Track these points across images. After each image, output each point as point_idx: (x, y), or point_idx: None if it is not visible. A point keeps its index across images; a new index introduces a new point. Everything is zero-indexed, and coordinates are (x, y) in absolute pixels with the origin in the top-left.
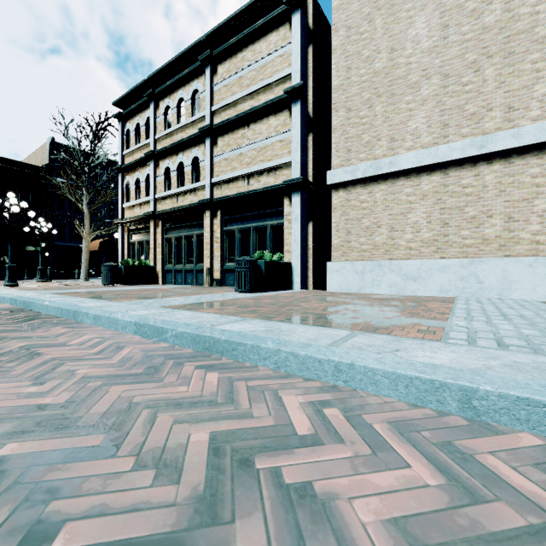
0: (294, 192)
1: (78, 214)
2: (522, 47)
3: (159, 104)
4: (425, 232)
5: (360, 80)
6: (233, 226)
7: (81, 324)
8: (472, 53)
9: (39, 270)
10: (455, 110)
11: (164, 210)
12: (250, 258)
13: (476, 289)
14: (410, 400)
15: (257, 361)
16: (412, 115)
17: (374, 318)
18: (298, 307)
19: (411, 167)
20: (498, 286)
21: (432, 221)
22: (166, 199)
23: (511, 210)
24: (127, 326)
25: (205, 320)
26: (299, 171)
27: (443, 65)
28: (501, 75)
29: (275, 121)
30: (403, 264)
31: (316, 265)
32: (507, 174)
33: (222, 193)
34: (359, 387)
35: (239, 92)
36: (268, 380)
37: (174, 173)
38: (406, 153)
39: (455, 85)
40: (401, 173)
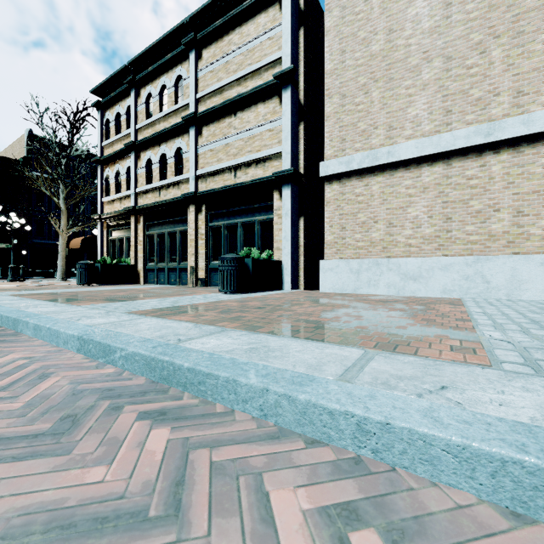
0: (285, 185)
1: (58, 210)
2: (532, 26)
3: (141, 92)
4: (426, 227)
5: (355, 64)
6: (219, 222)
7: (18, 336)
8: (477, 33)
9: (11, 269)
10: (458, 95)
11: (145, 204)
12: (236, 256)
13: (482, 289)
14: (501, 500)
15: (233, 403)
16: (412, 101)
17: (384, 327)
18: (290, 312)
19: (411, 157)
20: (506, 286)
21: (434, 215)
22: (148, 193)
23: (520, 203)
24: (69, 341)
25: (172, 332)
26: (290, 162)
27: (445, 46)
28: (509, 57)
29: (263, 109)
30: (403, 262)
31: (308, 264)
32: (515, 164)
33: (207, 186)
34: (400, 464)
35: (225, 78)
36: (248, 444)
37: (156, 165)
38: (405, 142)
39: (458, 68)
40: (400, 164)
